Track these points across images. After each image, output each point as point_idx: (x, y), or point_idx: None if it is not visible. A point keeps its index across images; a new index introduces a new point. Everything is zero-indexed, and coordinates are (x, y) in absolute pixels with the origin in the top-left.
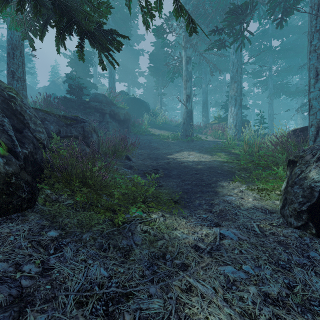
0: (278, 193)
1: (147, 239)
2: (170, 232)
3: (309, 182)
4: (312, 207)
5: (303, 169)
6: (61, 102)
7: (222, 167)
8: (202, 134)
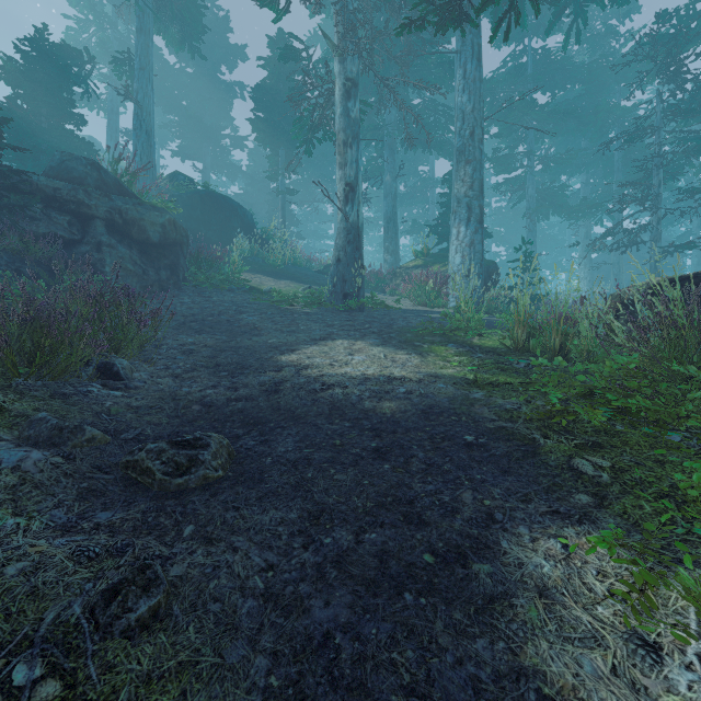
0: None
1: None
2: None
3: None
4: None
5: None
6: None
7: (471, 412)
8: (386, 294)
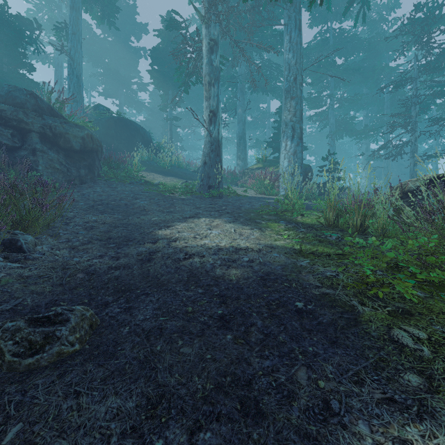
0: None
1: None
2: None
3: None
4: None
5: None
6: None
7: (299, 278)
8: (238, 186)
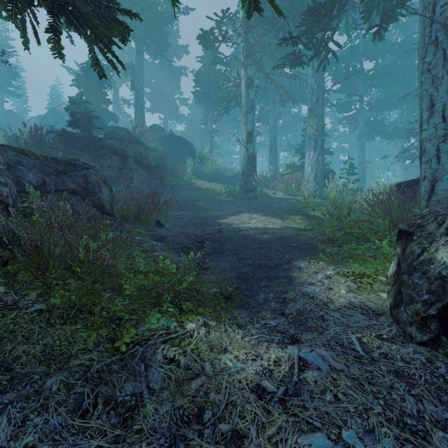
0: (382, 280)
1: (173, 378)
2: (215, 357)
3: (438, 268)
4: (445, 310)
5: (425, 246)
6: (59, 139)
7: (298, 238)
8: (269, 189)
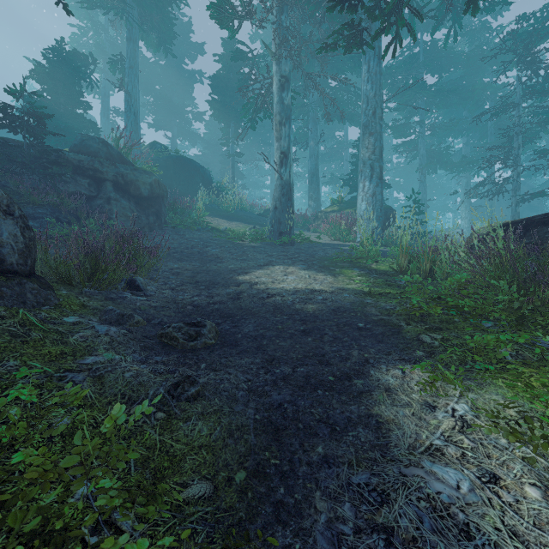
0: None
1: None
2: None
3: None
4: None
5: None
6: None
7: (364, 310)
8: (310, 231)
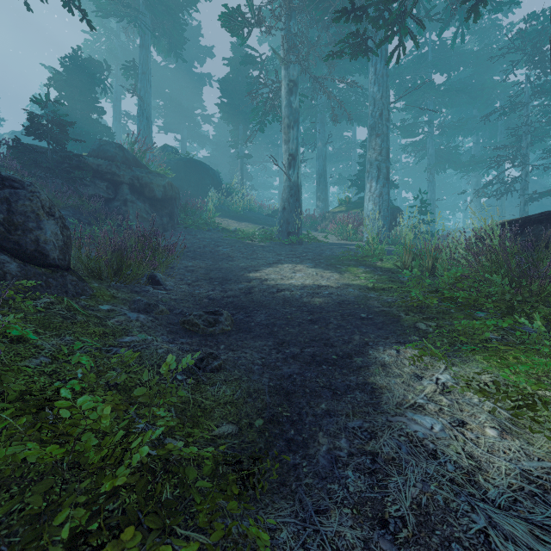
0: (547, 396)
1: None
2: None
3: None
4: None
5: None
6: (11, 153)
7: (367, 303)
8: (318, 231)
